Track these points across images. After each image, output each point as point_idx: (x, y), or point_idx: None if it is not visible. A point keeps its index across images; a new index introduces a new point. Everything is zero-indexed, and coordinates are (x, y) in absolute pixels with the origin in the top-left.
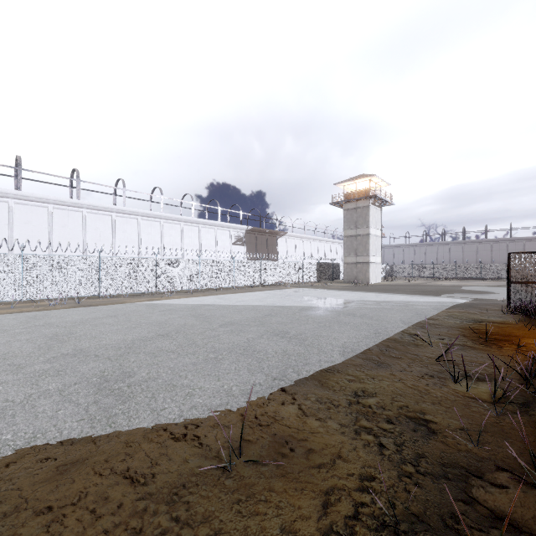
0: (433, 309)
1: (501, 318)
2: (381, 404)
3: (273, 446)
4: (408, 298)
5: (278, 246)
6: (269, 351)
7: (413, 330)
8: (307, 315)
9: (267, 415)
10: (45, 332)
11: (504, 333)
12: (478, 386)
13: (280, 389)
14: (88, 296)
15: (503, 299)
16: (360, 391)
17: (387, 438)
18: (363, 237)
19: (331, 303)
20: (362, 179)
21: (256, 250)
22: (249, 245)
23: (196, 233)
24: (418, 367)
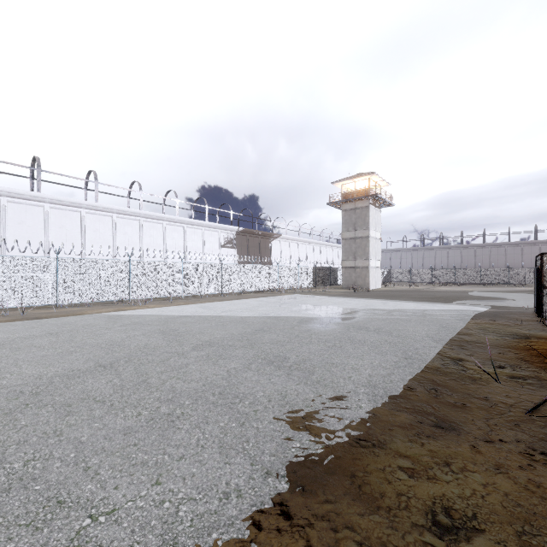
0: (457, 320)
1: (546, 332)
2: None
3: None
4: (420, 306)
5: (271, 249)
6: (258, 396)
7: (452, 352)
8: (309, 329)
9: None
10: None
11: None
12: None
13: (278, 508)
14: (42, 305)
15: (527, 306)
16: (441, 510)
17: None
18: (362, 239)
19: (334, 313)
20: (361, 178)
21: (248, 254)
22: (241, 248)
23: (180, 233)
24: (506, 429)
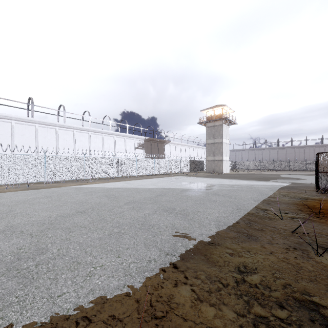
0: (269, 190)
1: (317, 196)
2: (265, 283)
3: None
4: (250, 182)
5: (165, 150)
6: (161, 225)
7: (263, 206)
8: (186, 195)
9: (162, 302)
10: None
11: (327, 208)
12: None
13: (172, 265)
14: (36, 182)
15: (311, 183)
16: (242, 266)
17: None
18: (218, 144)
19: (201, 186)
20: (217, 108)
21: (151, 152)
22: (147, 149)
23: (112, 141)
24: (280, 239)
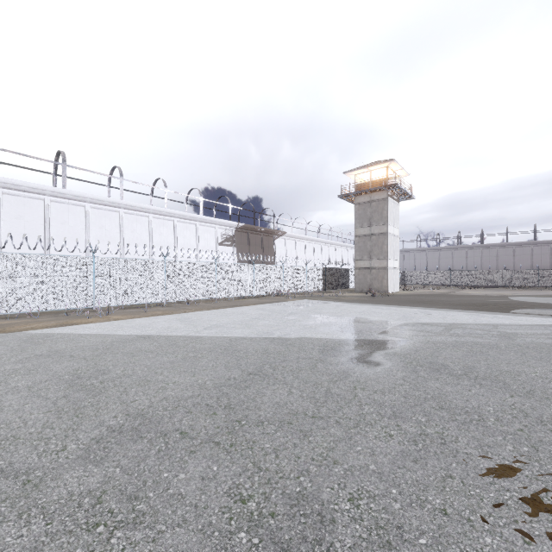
0: None
1: None
2: None
3: None
4: (478, 318)
5: (275, 248)
6: None
7: None
8: (345, 372)
9: None
10: None
11: None
12: None
13: None
14: None
15: None
16: None
17: None
18: (378, 236)
19: (369, 331)
20: (378, 166)
21: (249, 253)
22: (241, 246)
23: (170, 228)
24: None
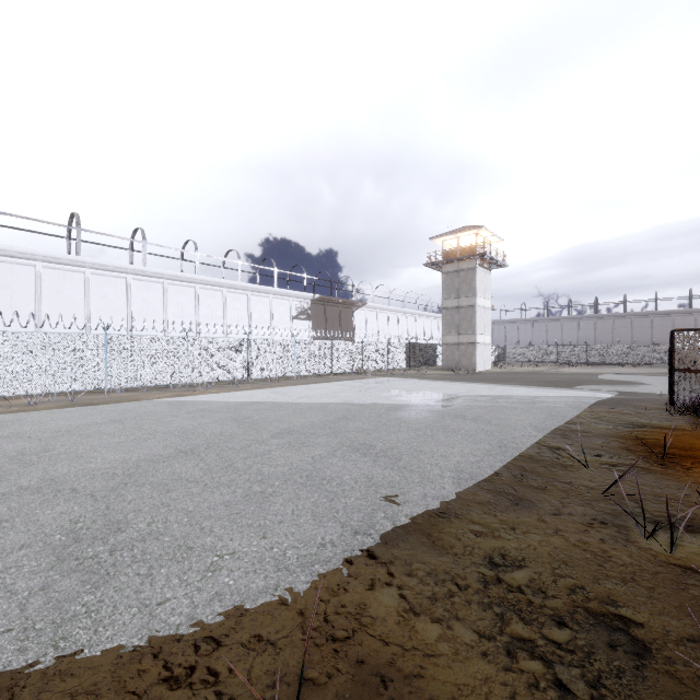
0: (571, 408)
1: (668, 421)
2: (538, 584)
3: (359, 697)
4: (532, 392)
5: (355, 321)
6: (345, 479)
7: (552, 441)
8: (398, 417)
9: (346, 614)
10: (7, 447)
11: (683, 445)
12: (683, 542)
13: (365, 552)
14: (89, 389)
15: (661, 393)
16: (498, 556)
17: (567, 666)
18: (467, 309)
19: (429, 399)
20: (466, 232)
21: (326, 327)
22: (317, 320)
23: (244, 303)
24: (577, 506)
